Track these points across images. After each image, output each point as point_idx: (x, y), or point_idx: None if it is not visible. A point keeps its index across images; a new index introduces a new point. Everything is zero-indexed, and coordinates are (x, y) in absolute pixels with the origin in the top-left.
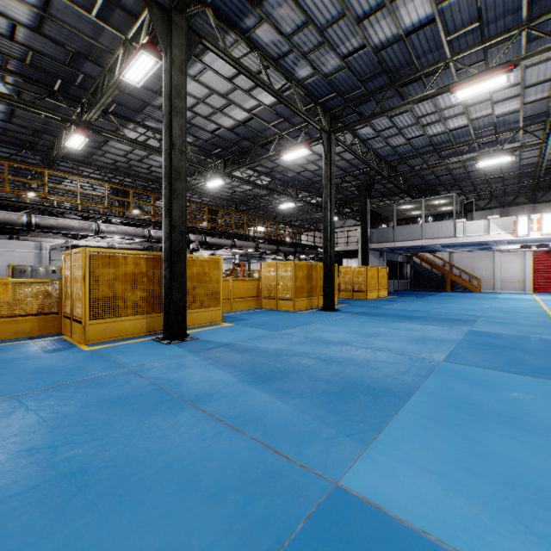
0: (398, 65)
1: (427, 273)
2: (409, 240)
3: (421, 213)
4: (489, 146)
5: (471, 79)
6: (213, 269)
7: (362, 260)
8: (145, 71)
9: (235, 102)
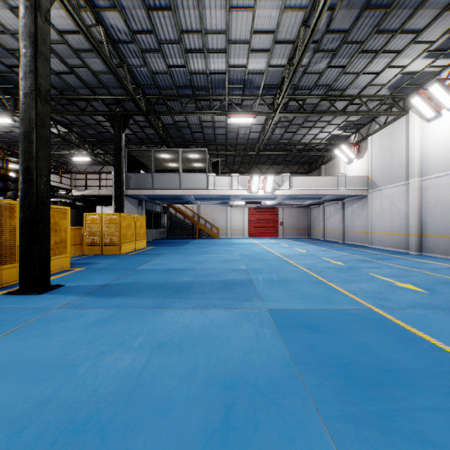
0: None
1: (181, 223)
2: (168, 189)
3: (177, 167)
4: (235, 110)
5: None
6: None
7: (116, 206)
8: None
9: None
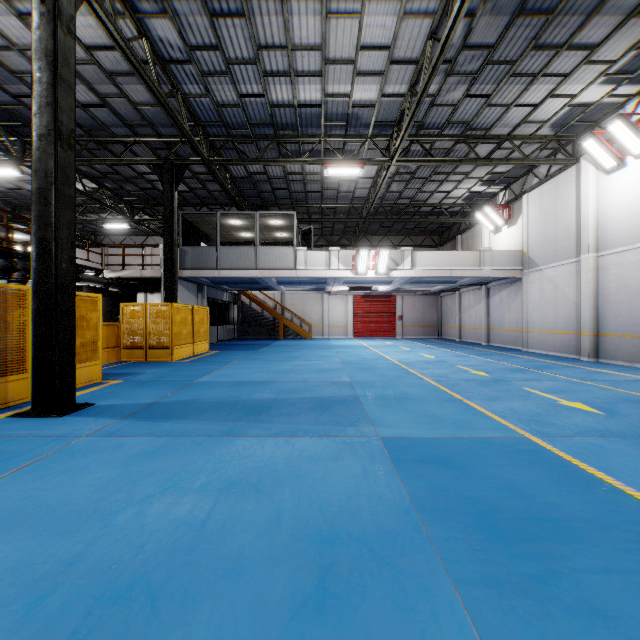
0: None
1: (258, 317)
2: (239, 269)
3: (253, 238)
4: (334, 157)
5: None
6: None
7: (166, 293)
8: None
9: None
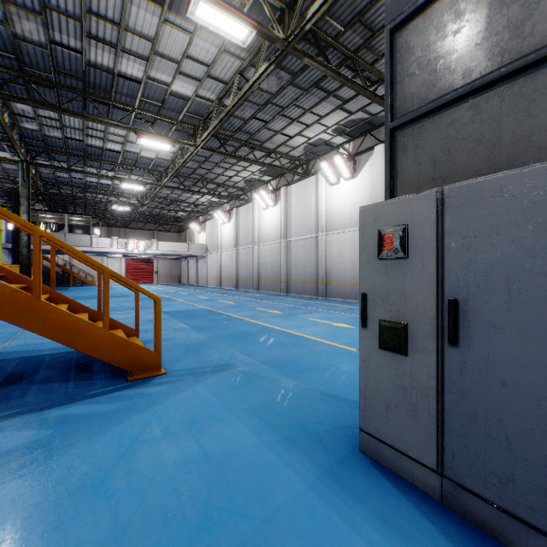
0: (93, 153)
1: (49, 271)
2: None
3: (54, 222)
4: (116, 196)
5: (129, 181)
6: None
7: (16, 259)
8: None
9: None
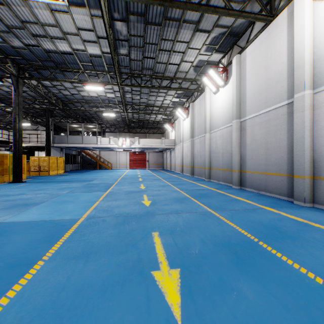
0: (59, 61)
1: (89, 160)
2: (76, 143)
3: (84, 130)
4: (109, 107)
5: (91, 83)
6: None
7: (47, 153)
8: None
9: None
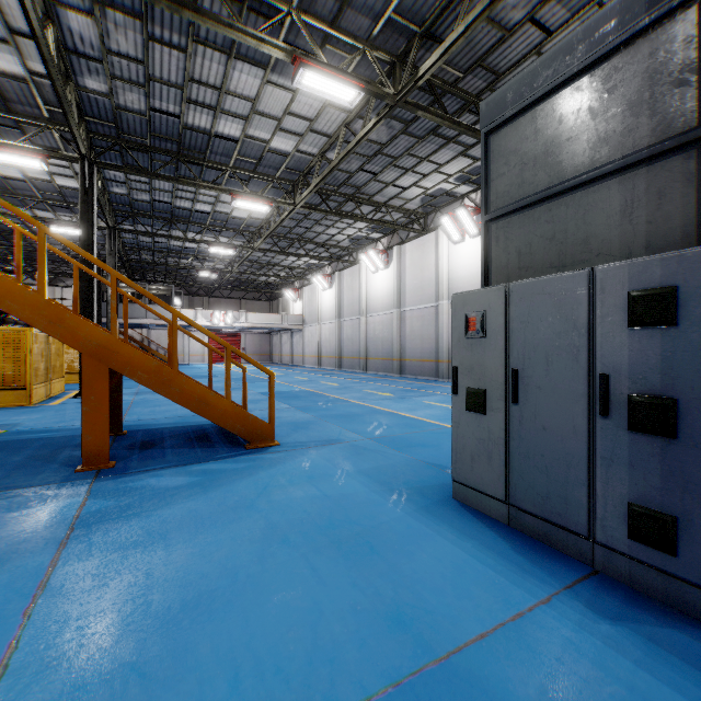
0: (181, 215)
1: None
2: (134, 318)
3: (132, 291)
4: (200, 260)
5: (219, 244)
6: (62, 344)
7: None
8: (16, 161)
9: (22, 168)
